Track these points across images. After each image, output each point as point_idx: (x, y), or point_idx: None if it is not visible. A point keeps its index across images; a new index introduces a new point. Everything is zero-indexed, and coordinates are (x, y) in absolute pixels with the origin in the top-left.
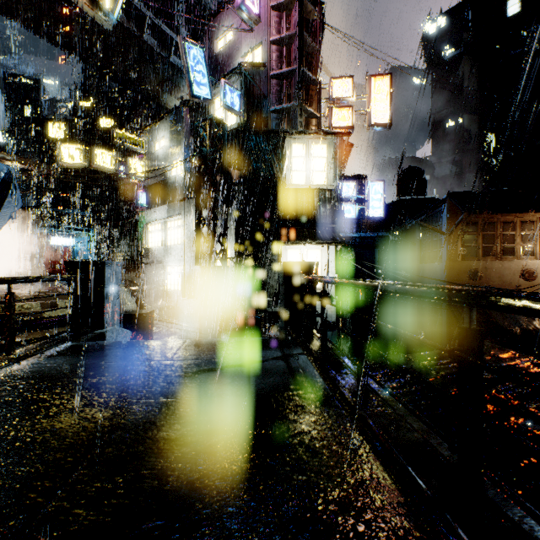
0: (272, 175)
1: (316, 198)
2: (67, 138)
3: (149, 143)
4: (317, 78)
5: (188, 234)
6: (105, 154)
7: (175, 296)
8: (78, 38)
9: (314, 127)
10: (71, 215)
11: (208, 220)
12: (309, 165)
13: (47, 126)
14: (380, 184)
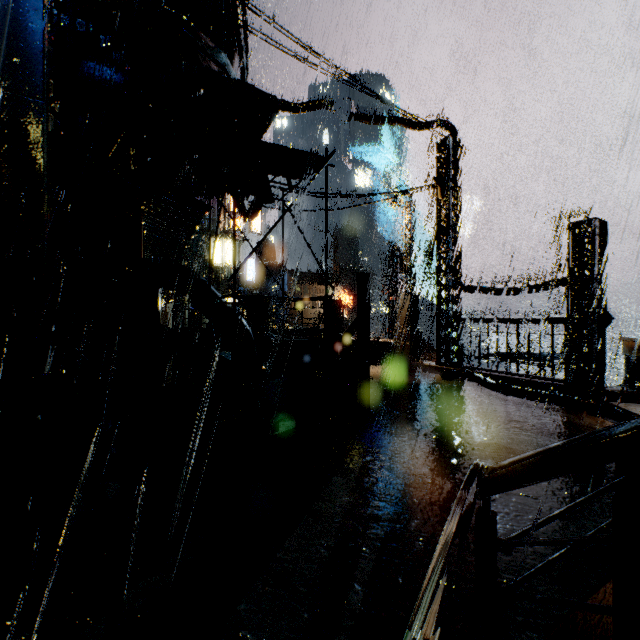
0: (204, 257)
1: (227, 272)
2: None
3: None
4: (224, 201)
5: None
6: None
7: None
8: None
9: (222, 229)
10: None
11: None
12: (223, 254)
13: None
14: (254, 261)
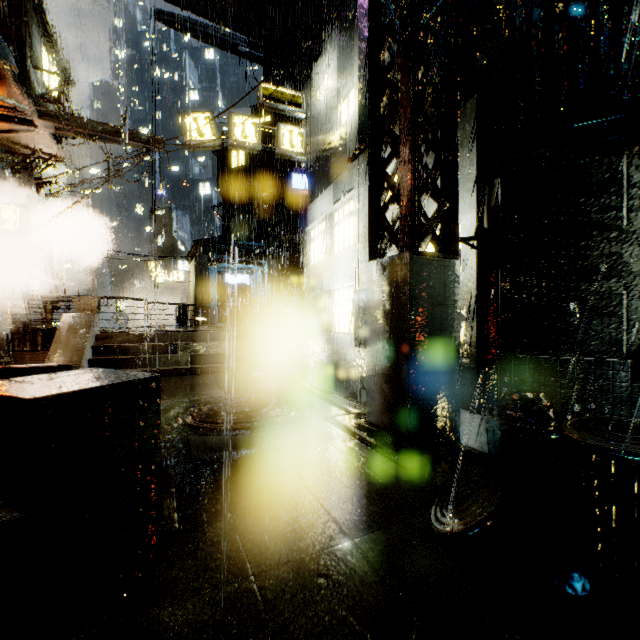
0: None
1: None
2: (248, 164)
3: (311, 98)
4: None
5: (364, 221)
6: (247, 123)
7: (343, 344)
8: (234, 1)
9: None
10: (244, 246)
11: (401, 124)
12: None
13: (231, 156)
14: None
